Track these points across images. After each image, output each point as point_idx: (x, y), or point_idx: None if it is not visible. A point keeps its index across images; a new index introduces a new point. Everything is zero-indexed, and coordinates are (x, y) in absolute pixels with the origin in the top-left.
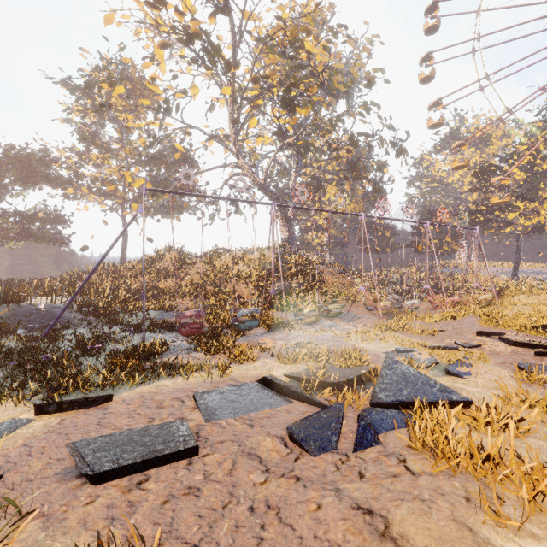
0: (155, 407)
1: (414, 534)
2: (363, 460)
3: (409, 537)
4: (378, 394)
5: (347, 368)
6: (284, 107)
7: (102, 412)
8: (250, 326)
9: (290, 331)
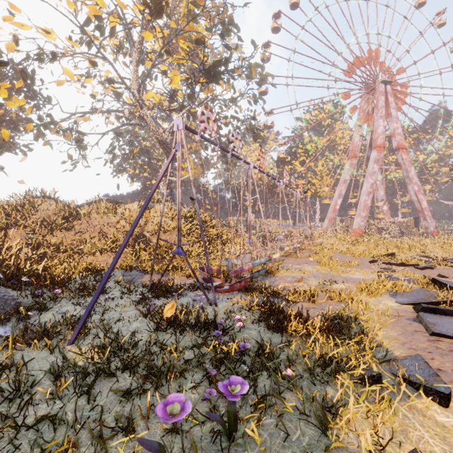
0: (448, 352)
1: None
2: None
3: None
4: None
5: (410, 291)
6: (206, 76)
7: (449, 373)
8: (262, 273)
9: (283, 274)
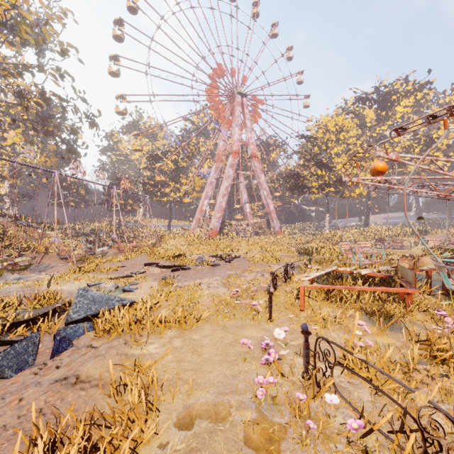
0: None
1: (95, 372)
2: (60, 360)
3: (92, 374)
4: (72, 316)
5: (41, 308)
6: None
7: None
8: None
9: None
